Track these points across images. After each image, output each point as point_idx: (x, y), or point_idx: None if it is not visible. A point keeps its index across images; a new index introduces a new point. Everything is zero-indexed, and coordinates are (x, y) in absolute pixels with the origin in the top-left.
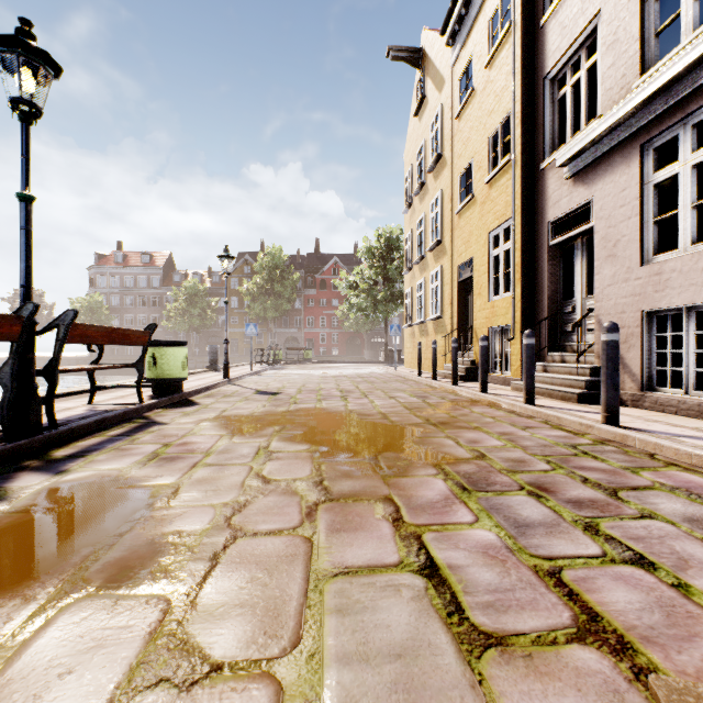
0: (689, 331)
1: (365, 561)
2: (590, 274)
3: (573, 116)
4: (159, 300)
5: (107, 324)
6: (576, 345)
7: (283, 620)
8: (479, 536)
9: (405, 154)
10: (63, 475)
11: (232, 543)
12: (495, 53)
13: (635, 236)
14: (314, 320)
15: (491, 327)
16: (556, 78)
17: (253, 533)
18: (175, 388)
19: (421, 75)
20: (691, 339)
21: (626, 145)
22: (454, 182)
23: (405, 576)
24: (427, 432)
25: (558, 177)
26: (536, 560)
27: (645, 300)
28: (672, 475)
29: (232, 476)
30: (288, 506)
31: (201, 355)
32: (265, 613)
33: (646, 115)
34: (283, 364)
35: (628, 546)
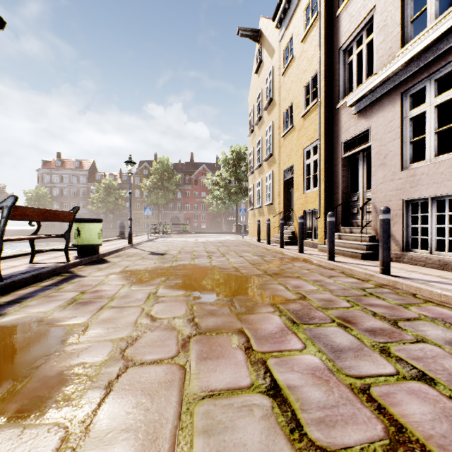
0: (432, 212)
1: (225, 385)
2: (367, 176)
3: (357, 75)
4: (86, 192)
5: (50, 207)
6: (359, 222)
7: (160, 442)
8: (308, 360)
9: (249, 98)
10: (0, 317)
11: (124, 372)
12: (308, 33)
13: (398, 151)
14: (190, 205)
15: (305, 210)
16: (346, 49)
17: (140, 362)
18: (93, 251)
19: (259, 47)
20: (434, 218)
21: (392, 93)
22: (280, 116)
23: (256, 396)
24: (266, 280)
25: (348, 113)
26: (351, 379)
27: (404, 193)
28: (430, 309)
29: (128, 315)
30: (168, 339)
31: (115, 228)
32: (145, 437)
33: (405, 73)
34: (169, 234)
35: (413, 365)
